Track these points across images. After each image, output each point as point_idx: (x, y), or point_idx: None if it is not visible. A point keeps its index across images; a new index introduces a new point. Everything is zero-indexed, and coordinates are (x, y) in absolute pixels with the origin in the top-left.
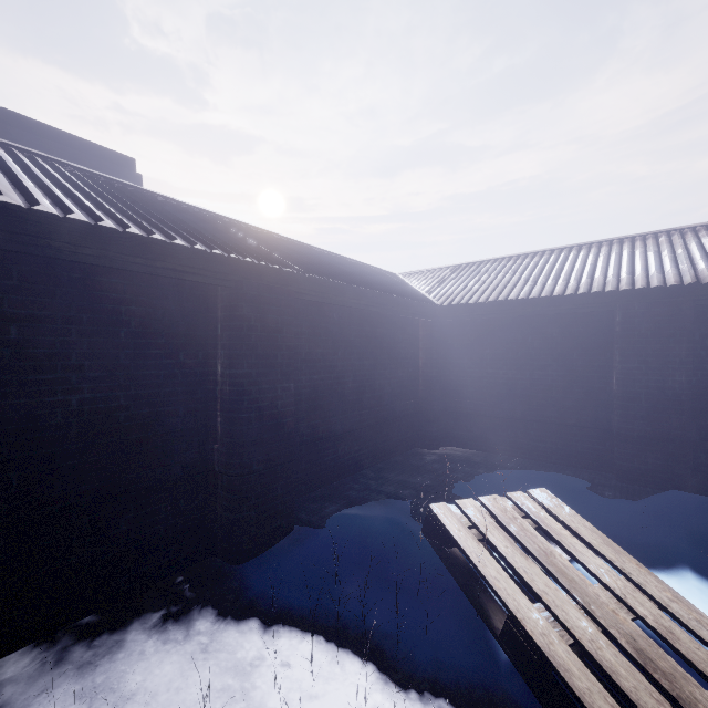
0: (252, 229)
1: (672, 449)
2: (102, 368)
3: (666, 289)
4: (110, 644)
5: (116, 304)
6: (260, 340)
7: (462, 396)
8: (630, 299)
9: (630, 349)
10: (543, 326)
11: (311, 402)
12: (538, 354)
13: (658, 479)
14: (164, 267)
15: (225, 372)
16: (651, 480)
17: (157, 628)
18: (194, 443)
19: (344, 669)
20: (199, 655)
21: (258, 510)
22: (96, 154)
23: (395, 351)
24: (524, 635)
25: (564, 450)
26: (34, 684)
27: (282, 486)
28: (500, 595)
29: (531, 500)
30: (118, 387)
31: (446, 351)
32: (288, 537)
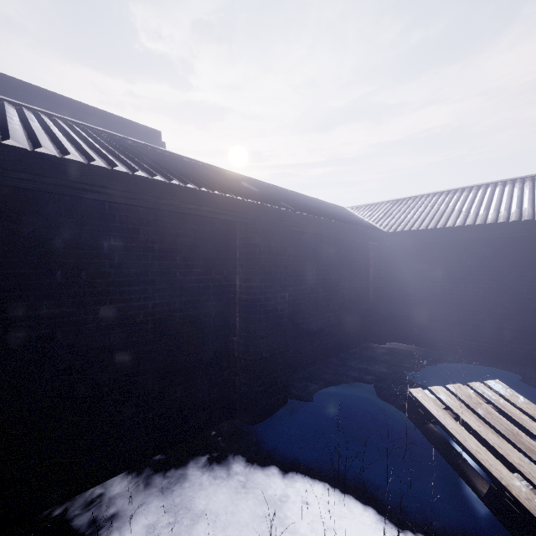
0: (246, 178)
1: None
2: (166, 282)
3: None
4: (177, 476)
5: (174, 237)
6: (267, 261)
7: (405, 303)
8: None
9: None
10: (476, 248)
11: (295, 306)
12: (471, 270)
13: None
14: (207, 210)
15: (242, 284)
16: None
17: (207, 468)
18: (220, 335)
19: (350, 510)
20: (240, 489)
21: (265, 386)
22: (136, 129)
23: (352, 268)
24: (511, 498)
25: (495, 349)
26: (135, 499)
27: (281, 369)
28: (484, 465)
29: (489, 389)
30: (175, 295)
31: (391, 267)
32: (285, 407)
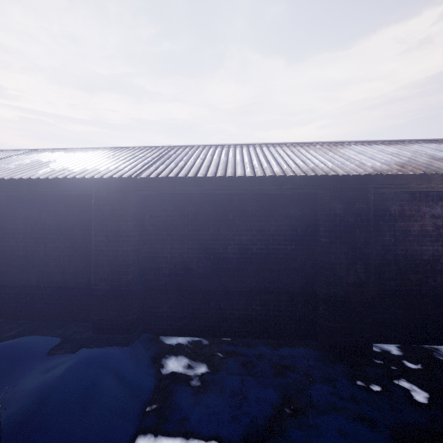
0: None
1: (122, 302)
2: None
3: (121, 180)
4: None
5: None
6: None
7: None
8: (100, 186)
9: (97, 225)
10: (54, 205)
11: None
12: (50, 229)
13: (115, 326)
14: None
15: None
16: (110, 328)
17: None
18: None
19: None
20: None
21: None
22: None
23: None
24: None
25: (69, 309)
26: None
27: None
28: None
29: None
30: None
31: None
32: None
